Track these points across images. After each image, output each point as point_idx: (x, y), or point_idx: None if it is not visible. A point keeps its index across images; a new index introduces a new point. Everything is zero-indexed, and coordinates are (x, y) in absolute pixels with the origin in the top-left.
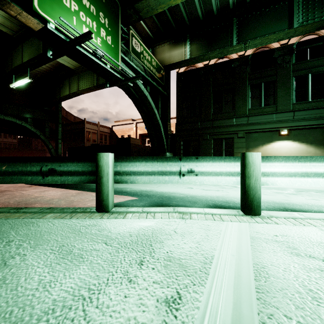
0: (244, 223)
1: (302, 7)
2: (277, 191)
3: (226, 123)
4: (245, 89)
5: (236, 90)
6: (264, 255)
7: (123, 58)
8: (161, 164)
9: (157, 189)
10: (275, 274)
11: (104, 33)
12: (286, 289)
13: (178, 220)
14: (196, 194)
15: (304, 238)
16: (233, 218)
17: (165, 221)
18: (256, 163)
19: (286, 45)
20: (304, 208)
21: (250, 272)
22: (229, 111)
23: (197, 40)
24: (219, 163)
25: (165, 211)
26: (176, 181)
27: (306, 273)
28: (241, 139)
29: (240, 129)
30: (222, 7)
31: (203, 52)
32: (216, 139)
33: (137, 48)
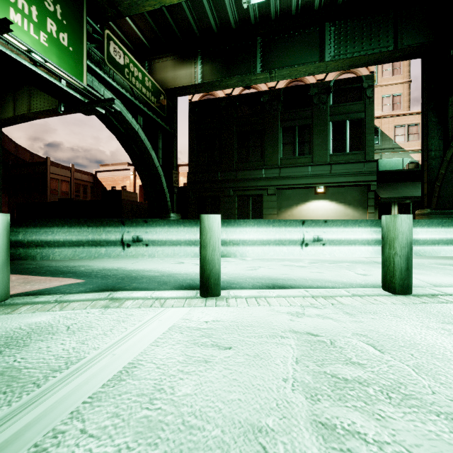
0: (187, 307)
1: (334, 38)
2: (288, 263)
3: (254, 175)
4: (276, 132)
5: (265, 133)
6: (157, 350)
7: (94, 71)
8: (95, 230)
9: (130, 265)
10: (141, 374)
11: (53, 26)
12: (130, 393)
13: (95, 311)
14: (179, 271)
15: (238, 322)
16: (179, 302)
17: (73, 313)
18: (213, 228)
19: (323, 82)
20: (295, 284)
21: (108, 376)
22: (257, 159)
23: (212, 60)
24: (178, 228)
25: (91, 299)
26: (117, 255)
27: (183, 368)
28: (272, 197)
29: (271, 183)
30: (241, 20)
31: (220, 77)
32: (241, 197)
33: (118, 58)
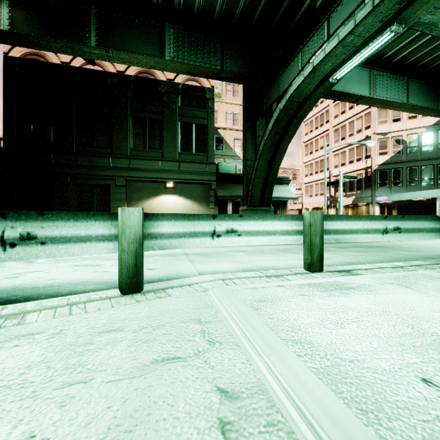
0: None
1: (173, 40)
2: (87, 262)
3: (99, 163)
4: (126, 121)
5: (113, 119)
6: None
7: None
8: None
9: None
10: None
11: None
12: None
13: None
14: None
15: None
16: None
17: None
18: None
19: (172, 82)
20: (42, 293)
21: None
22: (104, 145)
23: (27, 7)
24: None
25: None
26: None
27: None
28: (121, 188)
29: (119, 174)
30: None
31: (39, 34)
32: (83, 186)
33: None
